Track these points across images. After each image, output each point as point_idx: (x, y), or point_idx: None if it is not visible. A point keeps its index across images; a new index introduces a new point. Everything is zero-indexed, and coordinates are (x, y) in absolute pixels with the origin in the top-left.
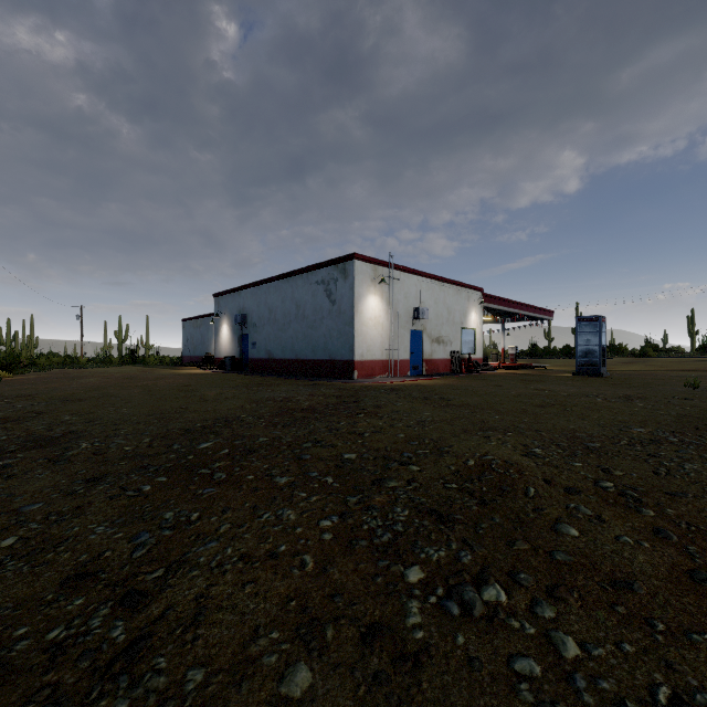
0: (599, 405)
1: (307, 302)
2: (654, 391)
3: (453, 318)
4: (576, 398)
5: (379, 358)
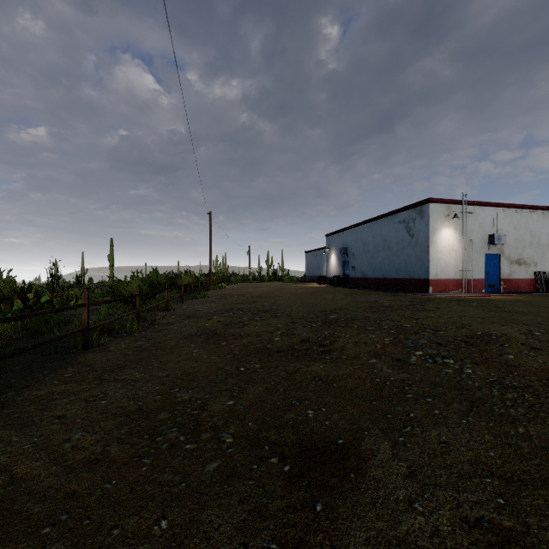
0: None
1: (391, 236)
2: None
3: (538, 241)
4: None
5: (452, 277)
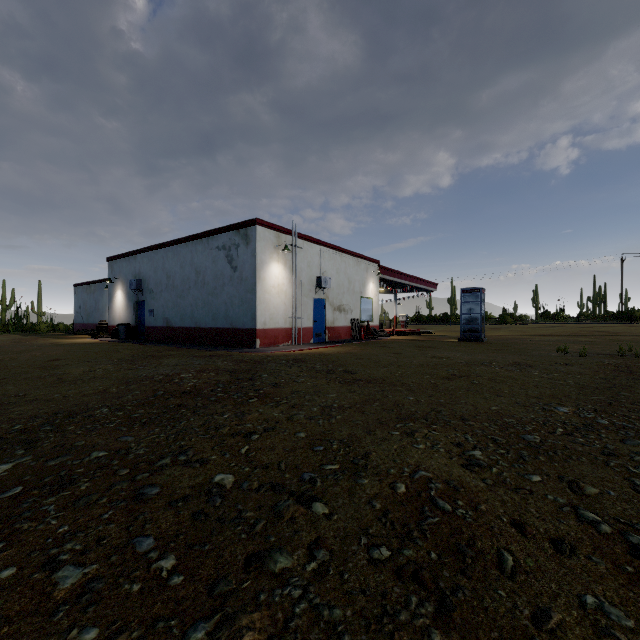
0: (501, 376)
1: (207, 267)
2: (535, 357)
3: (353, 288)
4: (476, 367)
5: (282, 326)
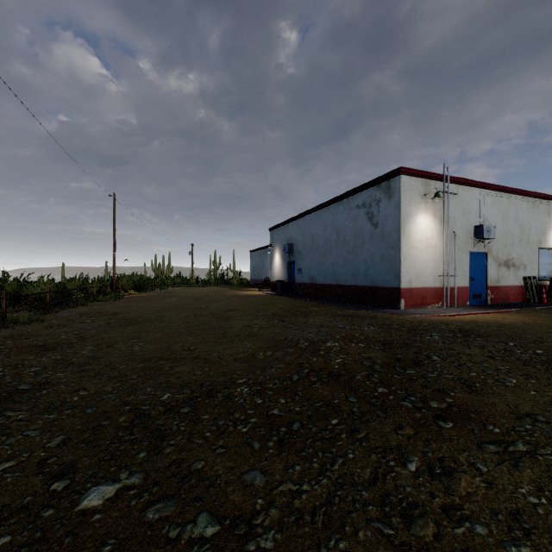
0: None
1: (347, 227)
2: None
3: (527, 237)
4: None
5: (431, 285)
